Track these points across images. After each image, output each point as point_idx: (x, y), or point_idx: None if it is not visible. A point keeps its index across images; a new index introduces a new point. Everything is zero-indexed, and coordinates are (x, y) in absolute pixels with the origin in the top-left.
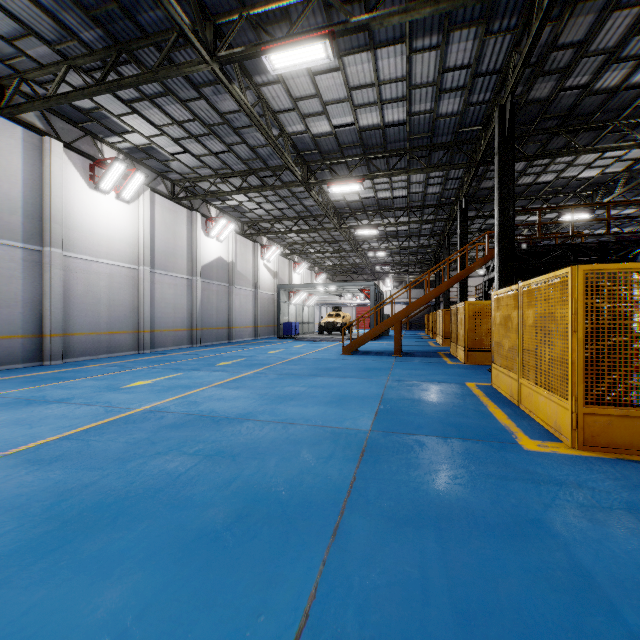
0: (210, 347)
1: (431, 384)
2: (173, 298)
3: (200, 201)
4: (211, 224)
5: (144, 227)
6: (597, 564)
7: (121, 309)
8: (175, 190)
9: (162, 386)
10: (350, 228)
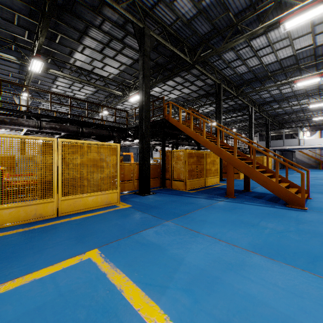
0: None
1: None
2: None
3: None
4: None
5: None
6: None
7: None
8: None
9: None
10: None
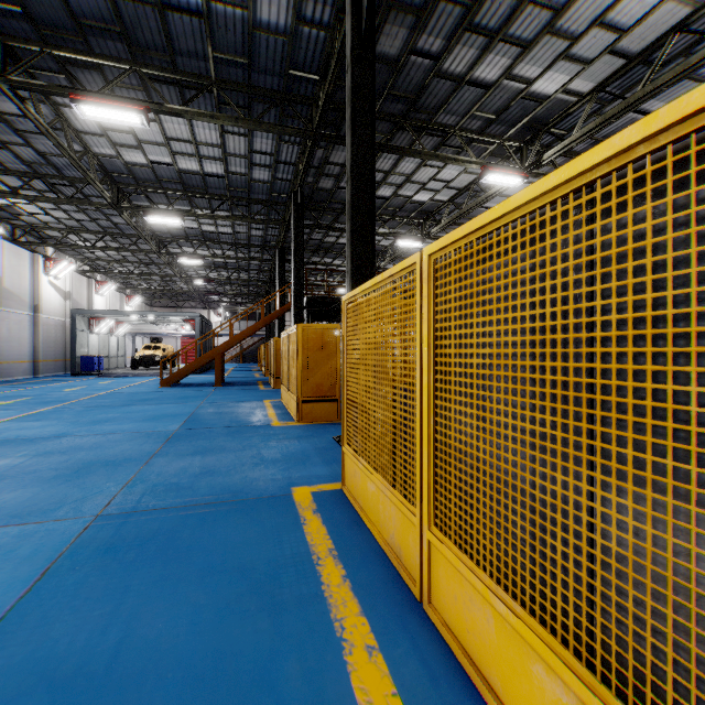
0: None
1: (237, 403)
2: None
3: None
4: None
5: None
6: (267, 451)
7: None
8: None
9: None
10: (172, 255)
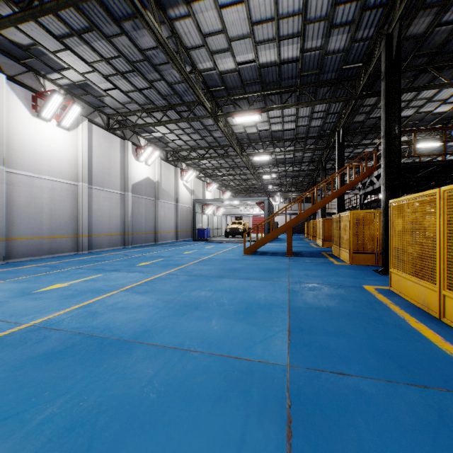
0: (139, 248)
1: (331, 287)
2: (108, 209)
3: (131, 133)
4: (140, 151)
5: (82, 151)
6: None
7: (62, 217)
8: (110, 123)
9: (74, 290)
10: (249, 155)
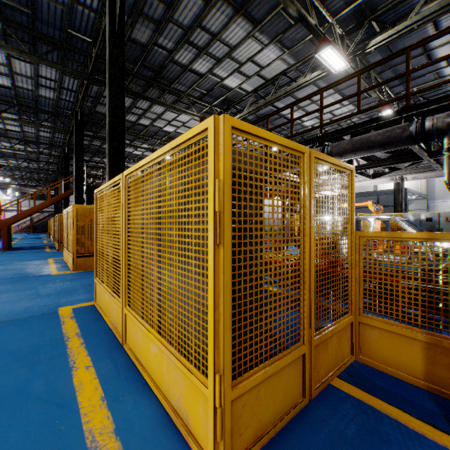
0: None
1: (23, 262)
2: None
3: None
4: None
5: None
6: (44, 290)
7: None
8: None
9: None
10: None
